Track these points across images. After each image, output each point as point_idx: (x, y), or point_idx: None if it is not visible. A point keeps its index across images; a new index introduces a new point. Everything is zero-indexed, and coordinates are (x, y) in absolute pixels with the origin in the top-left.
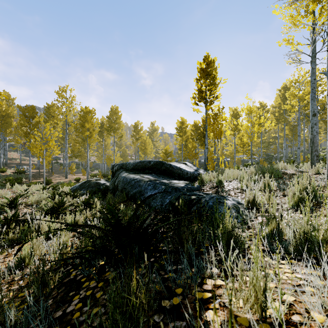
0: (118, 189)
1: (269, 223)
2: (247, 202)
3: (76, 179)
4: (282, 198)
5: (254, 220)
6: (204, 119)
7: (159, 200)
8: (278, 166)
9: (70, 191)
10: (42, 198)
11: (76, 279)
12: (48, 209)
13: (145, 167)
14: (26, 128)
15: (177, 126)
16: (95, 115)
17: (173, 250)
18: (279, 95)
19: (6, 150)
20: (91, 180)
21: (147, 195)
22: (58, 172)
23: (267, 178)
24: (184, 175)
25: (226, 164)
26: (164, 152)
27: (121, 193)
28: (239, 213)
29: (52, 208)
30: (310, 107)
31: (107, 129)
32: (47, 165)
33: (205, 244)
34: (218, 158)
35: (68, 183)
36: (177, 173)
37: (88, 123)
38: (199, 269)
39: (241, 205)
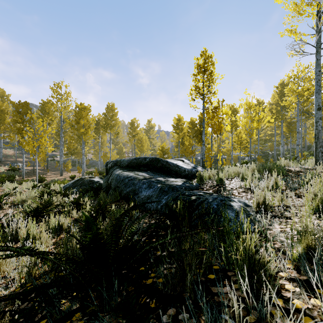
0: (111, 187)
1: (302, 239)
2: (256, 204)
3: (71, 176)
4: (295, 199)
5: (270, 228)
6: (200, 116)
7: (155, 200)
8: (280, 163)
9: (61, 189)
10: (31, 197)
11: (34, 319)
12: (31, 211)
13: (140, 164)
14: (20, 125)
15: (173, 123)
16: (90, 111)
17: (171, 281)
18: (276, 92)
19: (1, 147)
20: (85, 177)
21: (141, 194)
22: (53, 170)
23: (275, 175)
24: (181, 172)
25: (222, 162)
26: (161, 150)
27: (114, 192)
28: (249, 219)
29: (35, 209)
30: (315, 100)
31: (104, 126)
32: (42, 163)
33: (213, 266)
34: (215, 155)
35: (62, 180)
36: (174, 170)
37: (84, 119)
38: (212, 320)
39: (249, 208)
